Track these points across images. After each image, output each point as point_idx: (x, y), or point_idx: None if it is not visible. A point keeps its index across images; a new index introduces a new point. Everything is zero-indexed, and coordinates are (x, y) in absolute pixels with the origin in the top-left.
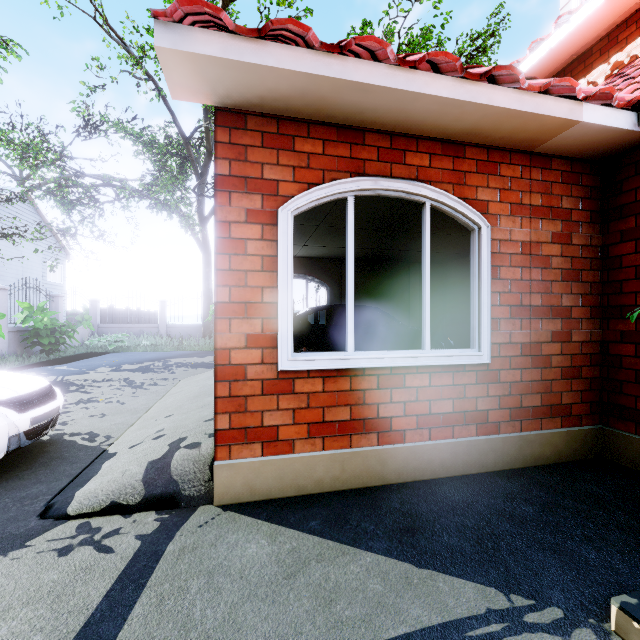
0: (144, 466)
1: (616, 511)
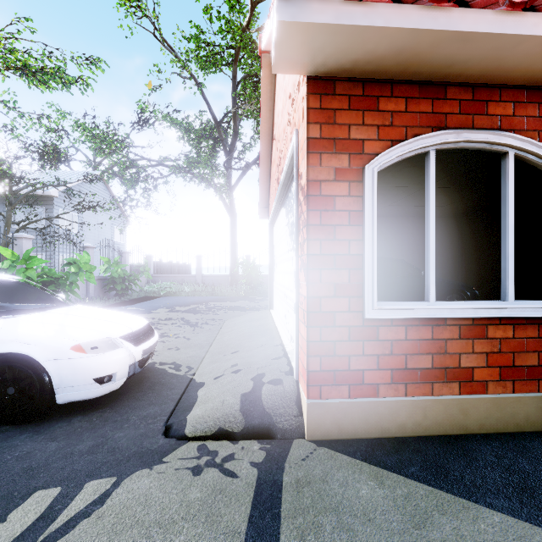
0: (238, 398)
1: None
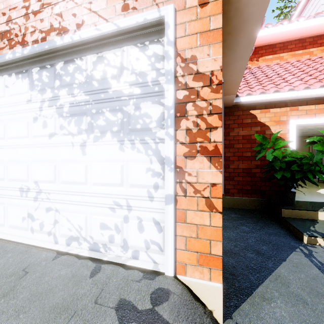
0: None
1: (247, 219)
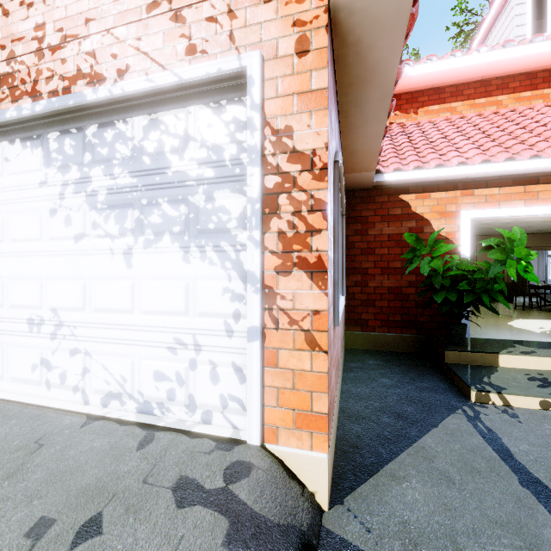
0: None
1: (393, 367)
